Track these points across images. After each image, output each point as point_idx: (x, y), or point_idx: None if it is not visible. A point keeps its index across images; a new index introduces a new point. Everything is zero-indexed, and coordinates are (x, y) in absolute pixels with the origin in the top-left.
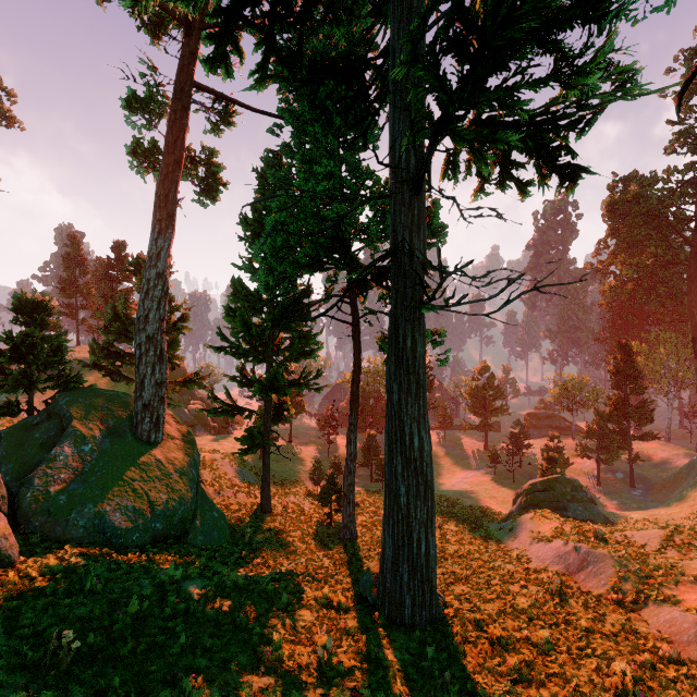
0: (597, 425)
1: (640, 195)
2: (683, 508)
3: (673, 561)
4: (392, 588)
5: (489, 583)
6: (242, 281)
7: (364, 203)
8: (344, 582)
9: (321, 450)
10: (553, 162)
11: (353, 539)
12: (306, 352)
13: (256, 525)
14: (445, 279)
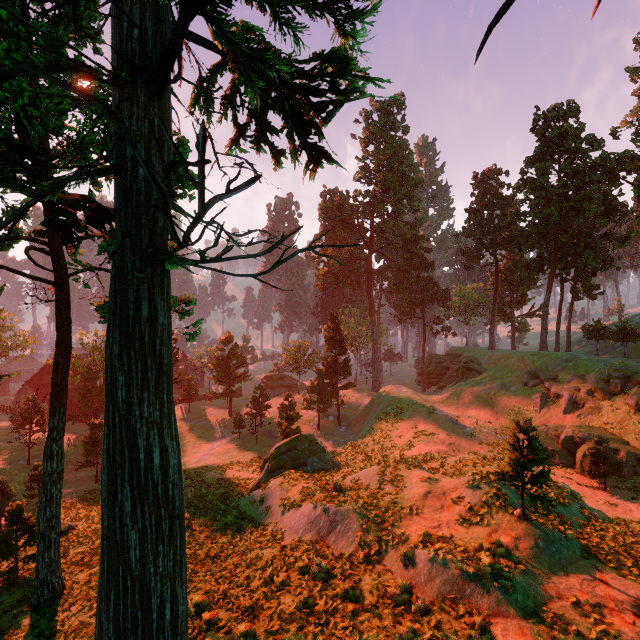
0: (318, 381)
1: (342, 205)
2: (372, 436)
3: (394, 497)
4: None
5: (250, 589)
6: None
7: (58, 69)
8: None
9: (16, 457)
10: (305, 138)
11: (56, 597)
12: None
13: None
14: (209, 206)
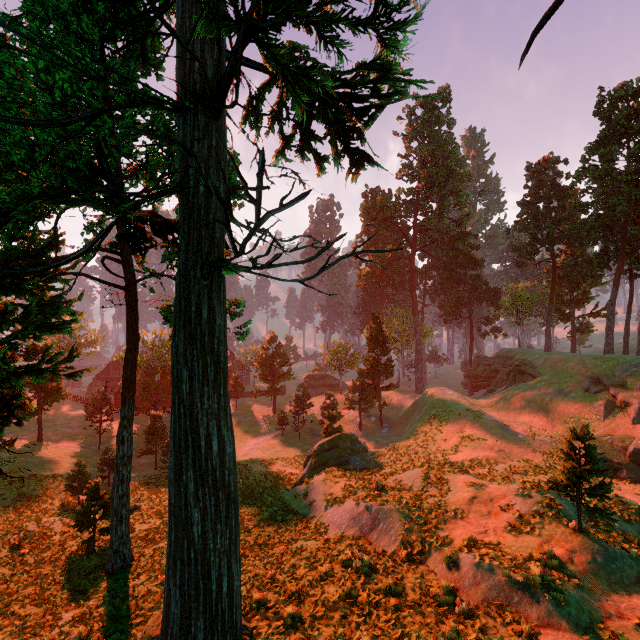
0: (360, 381)
1: (384, 204)
2: (415, 438)
3: (438, 500)
4: None
5: (295, 576)
6: None
7: (135, 105)
8: None
9: (89, 442)
10: (347, 143)
11: (127, 566)
12: (53, 325)
13: None
14: (263, 220)
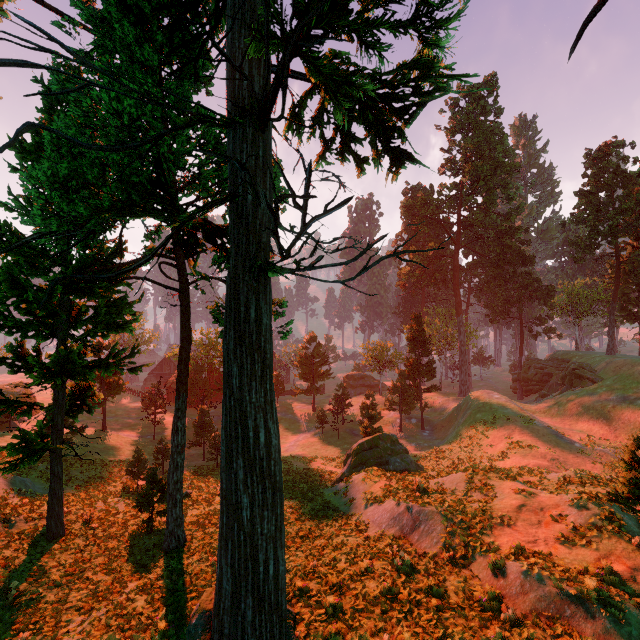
0: (400, 382)
1: (426, 201)
2: (459, 442)
3: (483, 505)
4: (232, 634)
5: (336, 569)
6: (11, 225)
7: (192, 124)
8: (165, 631)
9: (146, 432)
10: (387, 143)
11: (181, 546)
12: (118, 324)
13: (34, 564)
14: (308, 226)
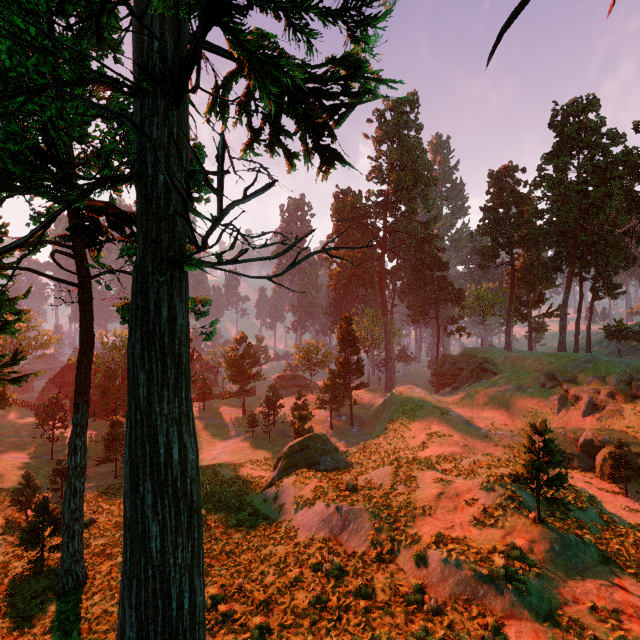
0: (330, 381)
1: (355, 205)
2: (385, 436)
3: (407, 497)
4: None
5: (264, 584)
6: None
7: (85, 83)
8: None
9: (41, 452)
10: (318, 140)
11: (80, 586)
12: None
13: None
14: (226, 212)
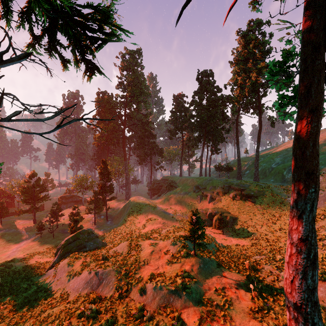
0: (94, 197)
1: (109, 100)
2: (125, 224)
3: (136, 257)
4: None
5: None
6: None
7: None
8: None
9: None
10: (83, 55)
11: None
12: None
13: None
14: None
